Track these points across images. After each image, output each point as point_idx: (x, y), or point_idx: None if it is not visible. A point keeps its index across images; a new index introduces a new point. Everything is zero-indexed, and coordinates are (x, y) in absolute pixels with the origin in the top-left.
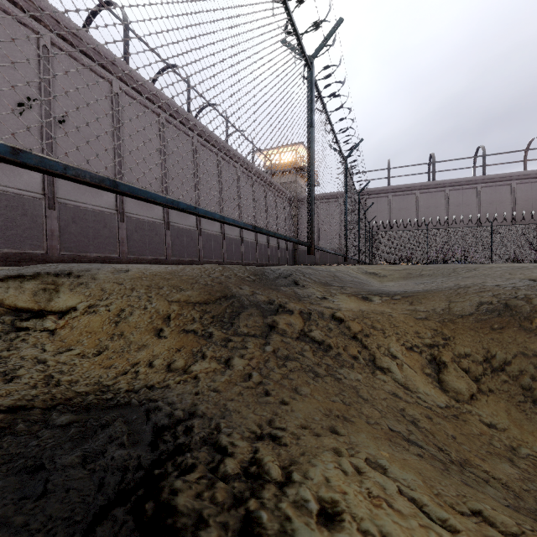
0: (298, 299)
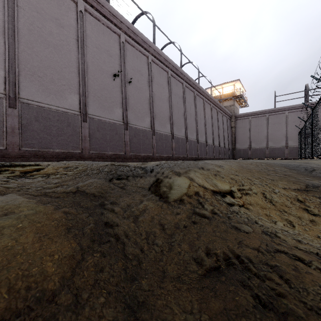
0: None
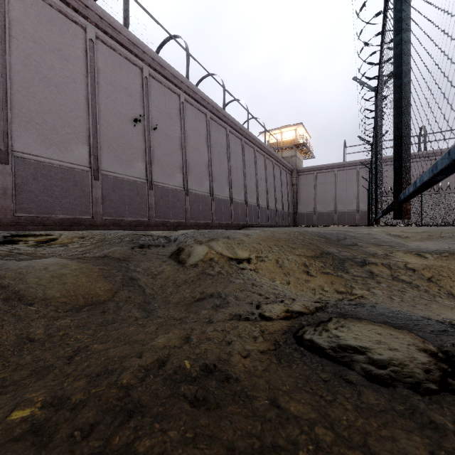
0: (371, 255)
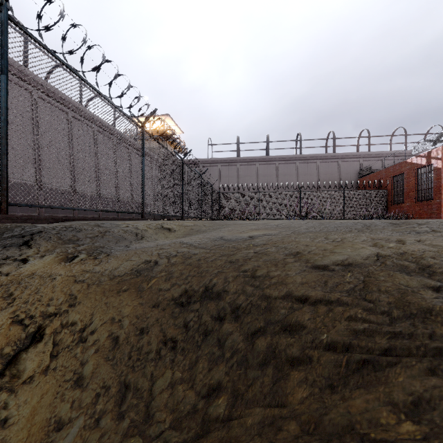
0: None
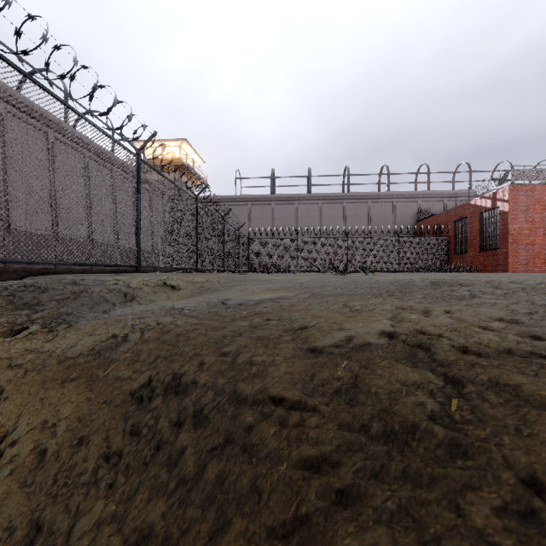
0: None
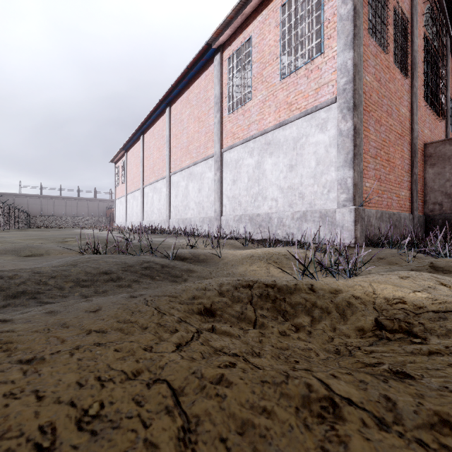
0: None
